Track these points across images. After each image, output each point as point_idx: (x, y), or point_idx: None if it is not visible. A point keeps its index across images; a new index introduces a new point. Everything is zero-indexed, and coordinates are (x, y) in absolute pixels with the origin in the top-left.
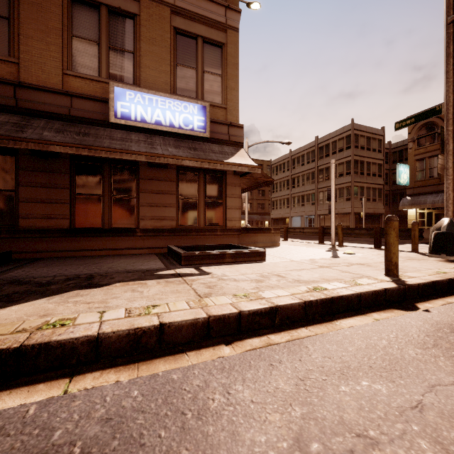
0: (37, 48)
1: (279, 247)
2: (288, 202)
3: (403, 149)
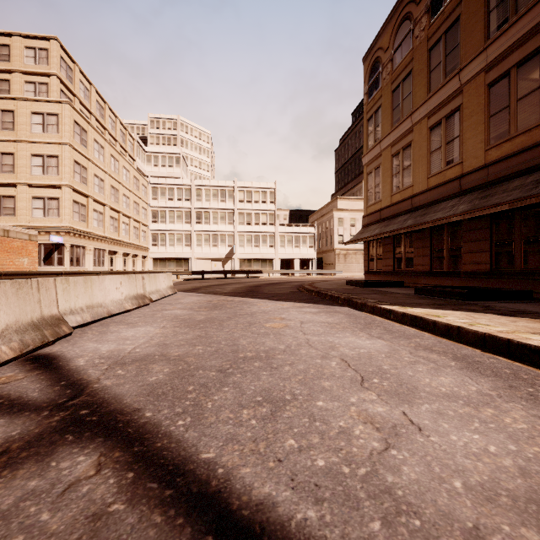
0: None
1: None
2: None
3: None
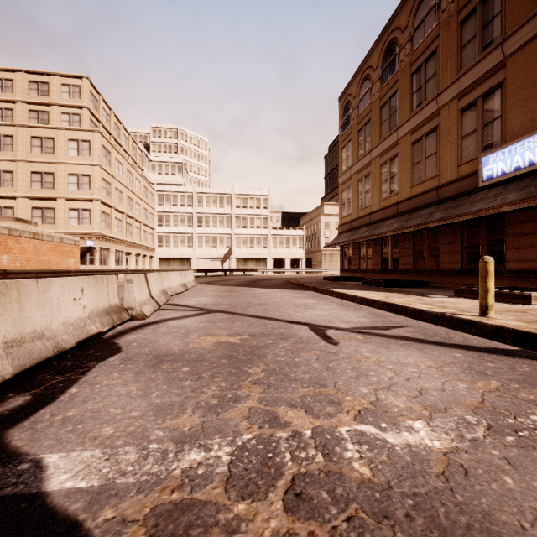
0: (446, 160)
1: None
2: None
3: None
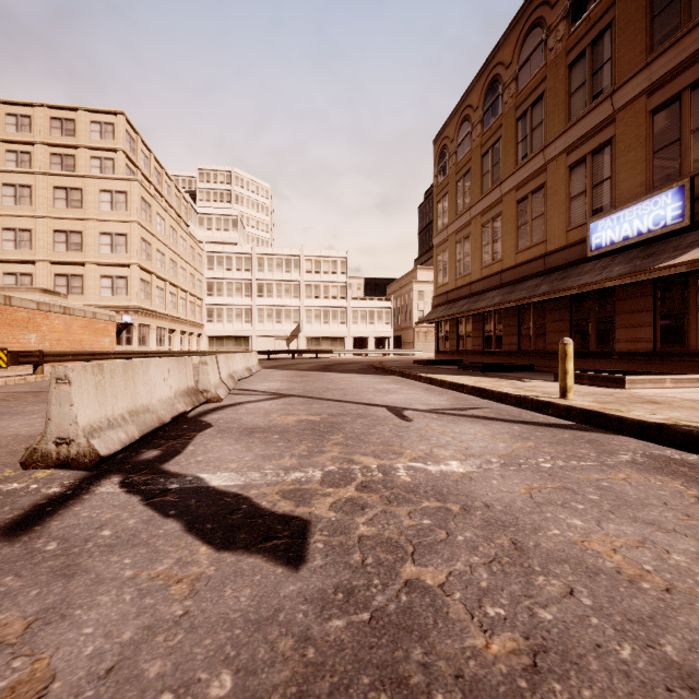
0: (554, 223)
1: None
2: None
3: None
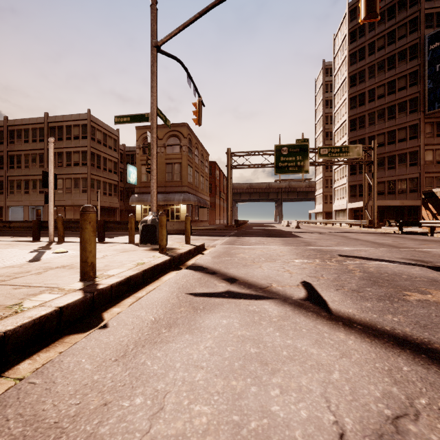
0: None
1: None
2: (2, 186)
3: (134, 154)
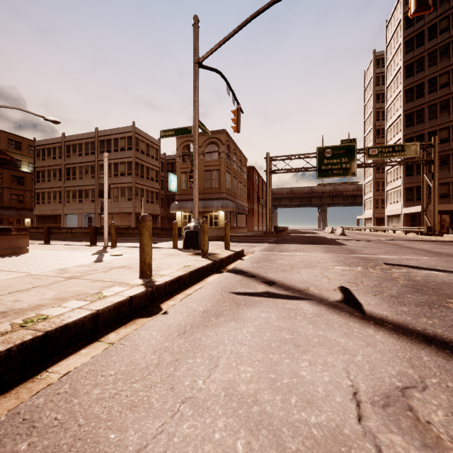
0: None
1: (26, 254)
2: (61, 196)
3: (174, 162)
